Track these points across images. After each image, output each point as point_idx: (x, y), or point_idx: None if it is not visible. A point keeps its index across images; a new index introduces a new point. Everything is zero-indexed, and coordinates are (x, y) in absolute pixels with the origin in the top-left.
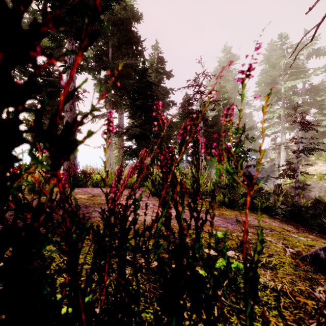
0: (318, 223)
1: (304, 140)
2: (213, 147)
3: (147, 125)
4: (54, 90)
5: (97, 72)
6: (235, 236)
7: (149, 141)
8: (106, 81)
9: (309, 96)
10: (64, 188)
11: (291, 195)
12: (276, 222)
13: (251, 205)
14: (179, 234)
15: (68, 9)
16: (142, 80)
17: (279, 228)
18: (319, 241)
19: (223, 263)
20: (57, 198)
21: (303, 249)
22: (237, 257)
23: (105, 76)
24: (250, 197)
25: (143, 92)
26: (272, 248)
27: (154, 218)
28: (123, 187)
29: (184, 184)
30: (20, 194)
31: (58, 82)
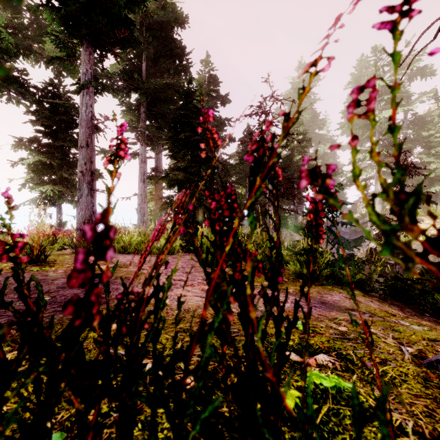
0: (430, 303)
1: (405, 189)
2: (330, 174)
3: (194, 167)
4: (65, 119)
5: (126, 95)
6: (324, 327)
7: (197, 189)
8: (138, 107)
9: (413, 130)
10: (18, 264)
11: (388, 263)
12: (375, 302)
13: (339, 278)
14: (246, 349)
15: (83, 3)
16: (187, 106)
17: (381, 311)
18: (439, 331)
19: (314, 379)
20: (64, 270)
21: (426, 347)
22: (333, 366)
23: (136, 100)
24: (337, 267)
25: (189, 122)
26: (382, 348)
27: (202, 300)
28: (143, 259)
29: (253, 253)
30: (11, 264)
31: (72, 108)
